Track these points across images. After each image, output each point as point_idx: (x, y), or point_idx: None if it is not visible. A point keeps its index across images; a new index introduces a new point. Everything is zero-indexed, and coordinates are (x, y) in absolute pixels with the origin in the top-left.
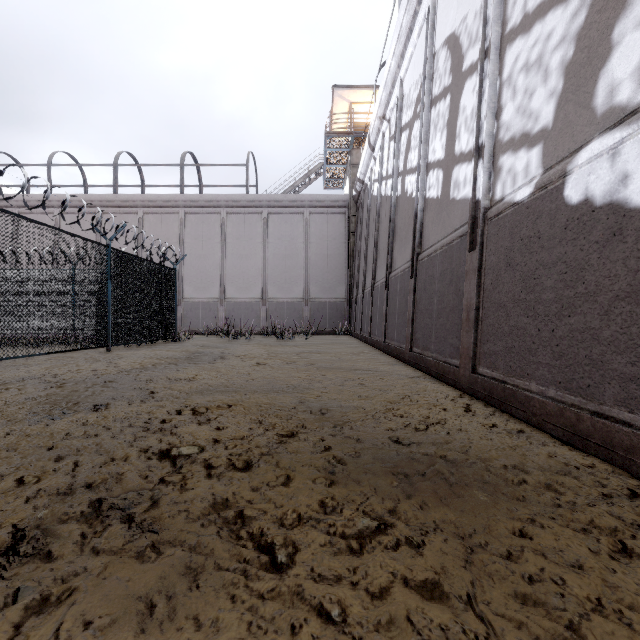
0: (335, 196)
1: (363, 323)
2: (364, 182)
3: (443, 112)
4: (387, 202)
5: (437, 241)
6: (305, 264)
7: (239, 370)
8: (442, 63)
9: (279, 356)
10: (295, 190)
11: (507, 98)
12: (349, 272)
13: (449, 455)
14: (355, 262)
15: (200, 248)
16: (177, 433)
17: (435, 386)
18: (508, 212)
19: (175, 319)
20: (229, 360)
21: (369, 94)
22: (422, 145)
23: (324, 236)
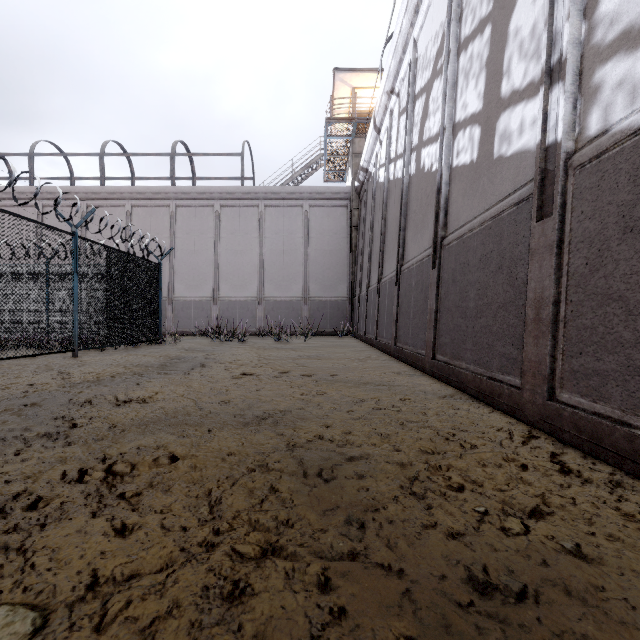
0: (336, 188)
1: (367, 323)
2: (368, 170)
3: (479, 51)
4: (397, 185)
5: (472, 218)
6: (304, 260)
7: (216, 384)
8: None
9: (271, 363)
10: (294, 183)
11: None
12: (351, 269)
13: None
14: (358, 258)
15: (192, 243)
16: (30, 550)
17: (483, 414)
18: (625, 145)
19: (160, 319)
20: (210, 369)
21: (373, 78)
22: (447, 102)
23: (324, 230)
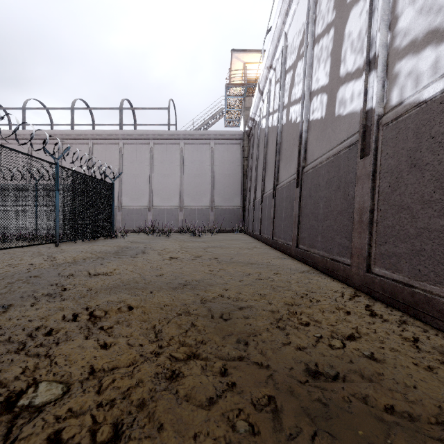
0: (233, 131)
1: (254, 224)
2: (254, 120)
3: (326, 45)
4: (274, 131)
5: (322, 154)
6: (211, 181)
7: (153, 264)
8: (325, 5)
9: (189, 251)
10: (204, 127)
11: (404, 5)
12: (243, 187)
13: (398, 407)
14: (248, 179)
15: (134, 169)
16: (52, 355)
17: (326, 282)
18: (411, 113)
19: (113, 221)
20: (148, 254)
21: (258, 56)
22: (306, 77)
23: (225, 160)
